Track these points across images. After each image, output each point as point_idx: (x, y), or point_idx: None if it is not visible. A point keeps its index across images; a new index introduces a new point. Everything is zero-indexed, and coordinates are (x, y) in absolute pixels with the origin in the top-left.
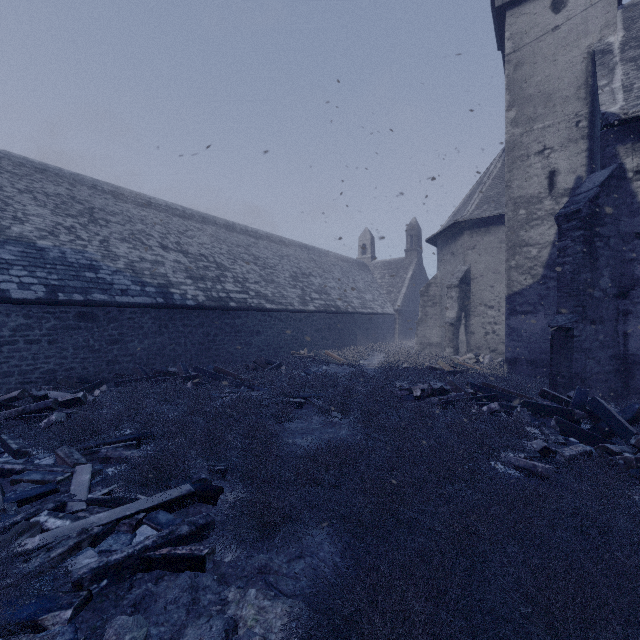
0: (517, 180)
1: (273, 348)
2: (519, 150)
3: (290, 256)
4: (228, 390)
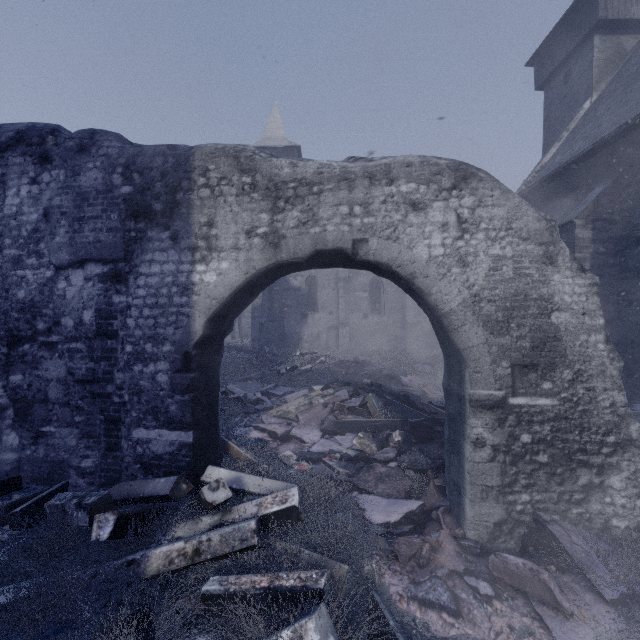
0: None
1: None
2: None
3: None
4: None
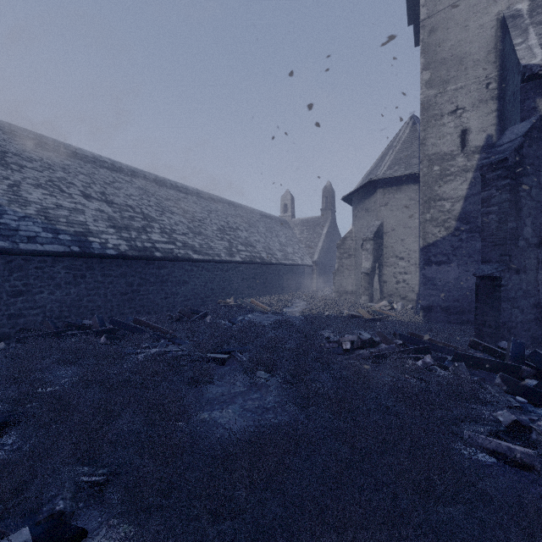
0: (431, 138)
1: (200, 297)
2: (433, 110)
3: (218, 211)
4: (146, 344)
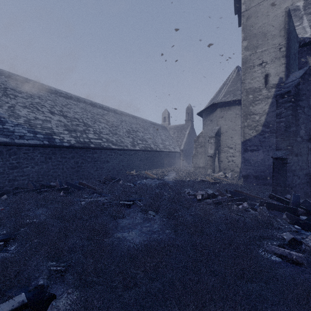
0: (248, 79)
1: (116, 170)
2: (249, 63)
3: (126, 121)
4: (86, 196)
